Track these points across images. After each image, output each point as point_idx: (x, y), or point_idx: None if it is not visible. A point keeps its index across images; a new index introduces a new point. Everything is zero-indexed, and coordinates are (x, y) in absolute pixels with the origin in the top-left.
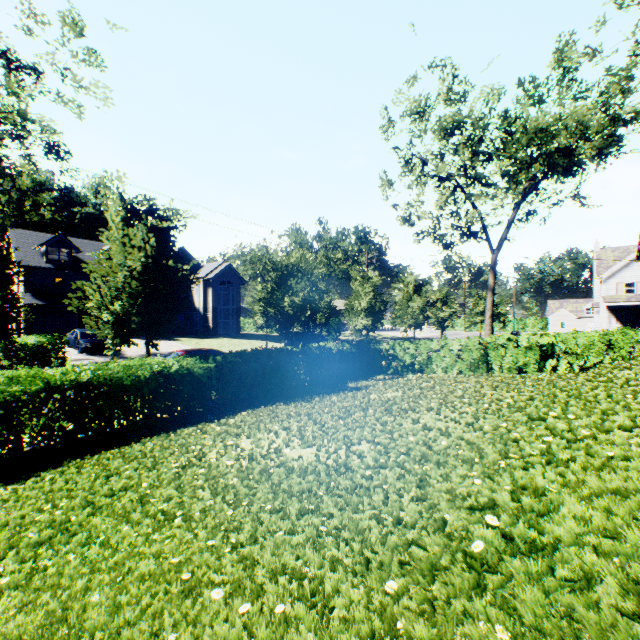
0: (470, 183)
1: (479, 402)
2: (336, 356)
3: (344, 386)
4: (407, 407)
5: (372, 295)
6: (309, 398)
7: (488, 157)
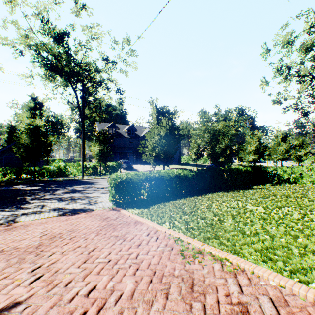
0: None
1: None
2: (243, 173)
3: (251, 187)
4: (299, 196)
5: (257, 143)
6: (236, 191)
7: None
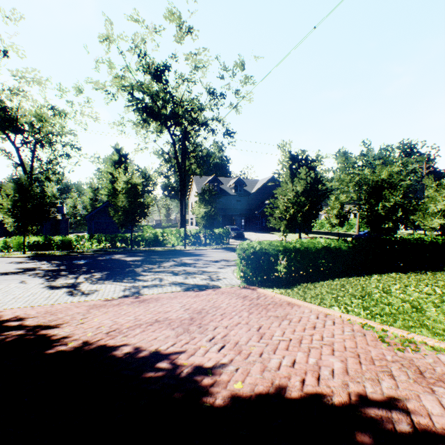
0: None
1: None
2: (427, 246)
3: (443, 268)
4: None
5: None
6: (419, 272)
7: None
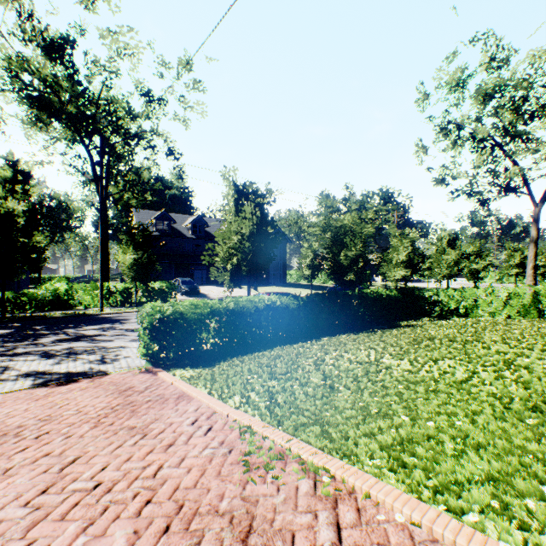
0: (510, 141)
1: (544, 338)
2: (385, 300)
3: (396, 324)
4: (470, 339)
5: (410, 249)
6: (372, 331)
7: (532, 114)
